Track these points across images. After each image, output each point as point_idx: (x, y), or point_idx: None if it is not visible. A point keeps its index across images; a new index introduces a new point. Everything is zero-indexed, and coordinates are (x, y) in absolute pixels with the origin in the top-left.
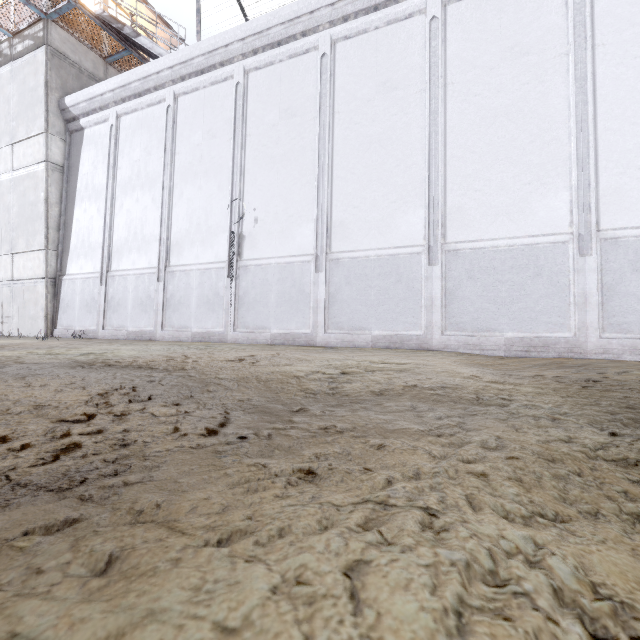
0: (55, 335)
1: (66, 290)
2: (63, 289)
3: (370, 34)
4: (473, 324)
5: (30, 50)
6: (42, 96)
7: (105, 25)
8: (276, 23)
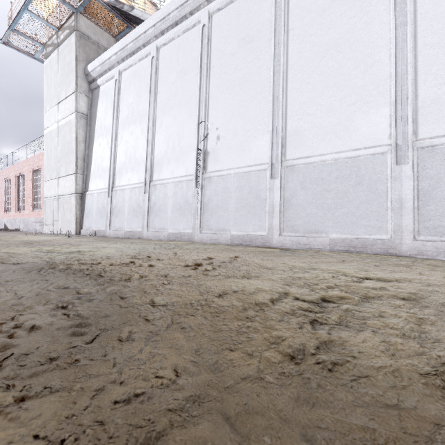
0: (81, 233)
1: (88, 202)
2: (86, 201)
3: None
4: None
5: (67, 37)
6: (74, 67)
7: (113, 10)
8: None
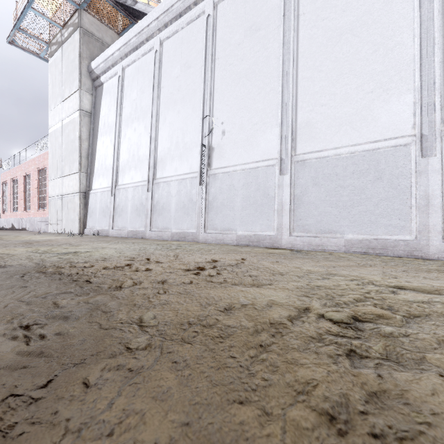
0: (85, 233)
1: (91, 201)
2: (90, 200)
3: None
4: None
5: (71, 34)
6: (77, 64)
7: (116, 5)
8: None
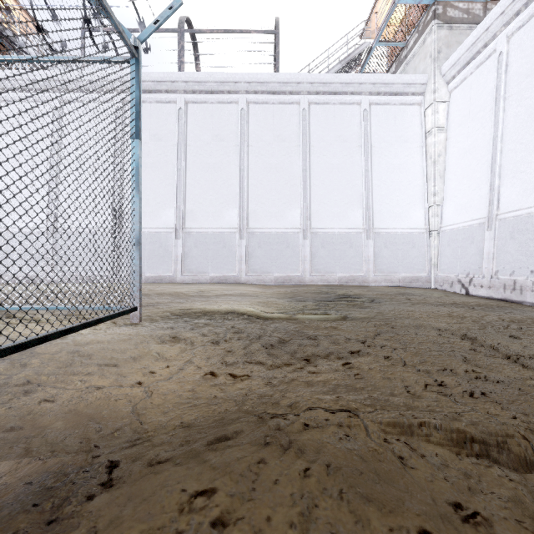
0: None
1: None
2: None
3: (208, 105)
4: (261, 270)
5: None
6: None
7: None
8: (148, 80)
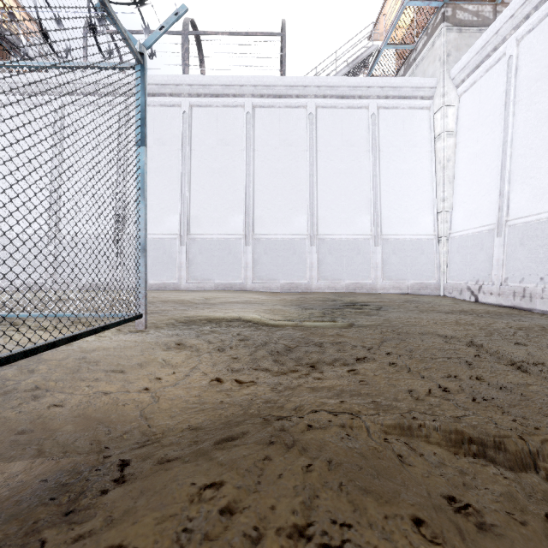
0: None
1: None
2: None
3: (213, 109)
4: (267, 277)
5: None
6: None
7: None
8: (152, 83)
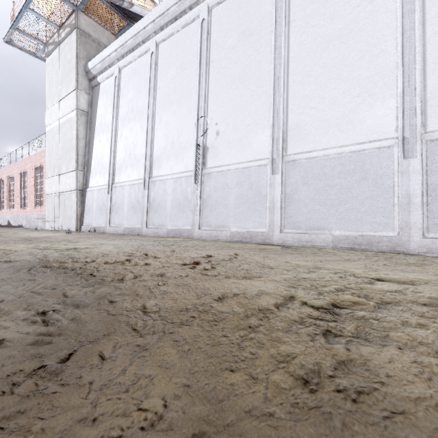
0: (82, 230)
1: (88, 198)
2: (87, 197)
3: None
4: None
5: (68, 35)
6: (74, 64)
7: (113, 7)
8: None
